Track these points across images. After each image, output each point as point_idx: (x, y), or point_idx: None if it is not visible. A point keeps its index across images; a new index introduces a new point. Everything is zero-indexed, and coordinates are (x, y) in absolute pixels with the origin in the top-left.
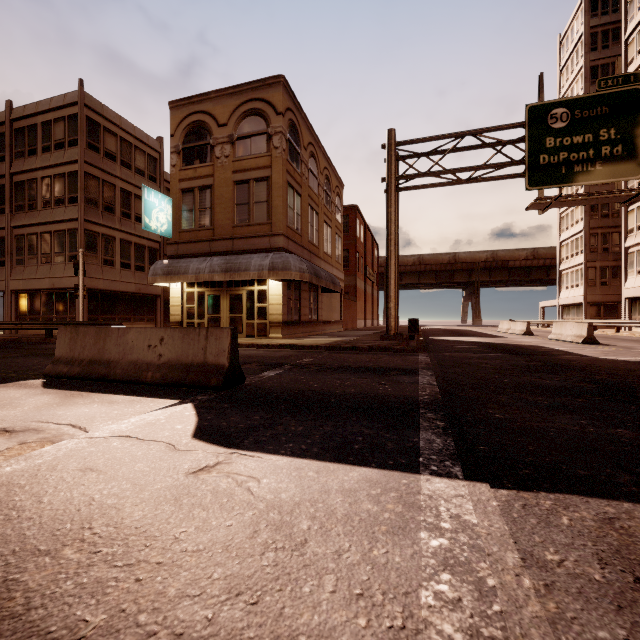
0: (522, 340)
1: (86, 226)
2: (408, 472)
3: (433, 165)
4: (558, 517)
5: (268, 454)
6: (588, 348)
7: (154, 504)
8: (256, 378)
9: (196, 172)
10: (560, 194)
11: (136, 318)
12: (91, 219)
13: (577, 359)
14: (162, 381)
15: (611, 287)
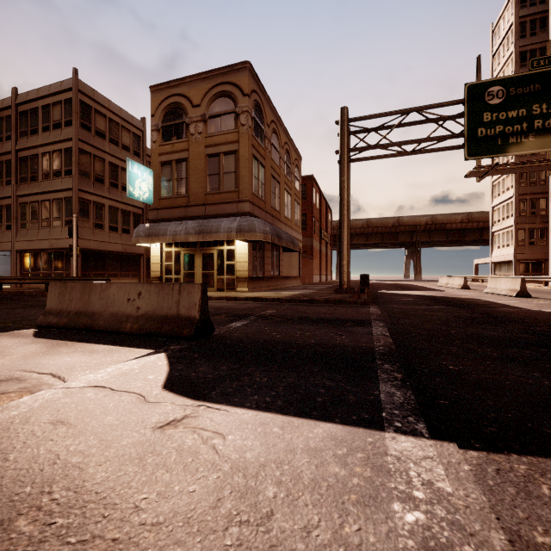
0: (461, 293)
1: (79, 195)
2: (372, 429)
3: (381, 139)
4: (537, 486)
5: (234, 407)
6: (522, 301)
7: (118, 464)
8: (224, 328)
9: (173, 147)
10: (497, 163)
11: (122, 274)
12: (84, 189)
13: (515, 311)
14: (139, 331)
15: (538, 246)
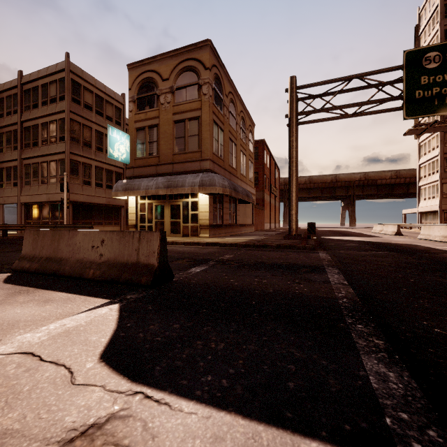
0: (396, 239)
1: (71, 157)
2: None
3: (326, 103)
4: None
5: (179, 398)
6: None
7: None
8: (184, 274)
9: (146, 115)
10: (436, 120)
11: (106, 222)
12: (74, 152)
13: None
14: (101, 278)
15: None
